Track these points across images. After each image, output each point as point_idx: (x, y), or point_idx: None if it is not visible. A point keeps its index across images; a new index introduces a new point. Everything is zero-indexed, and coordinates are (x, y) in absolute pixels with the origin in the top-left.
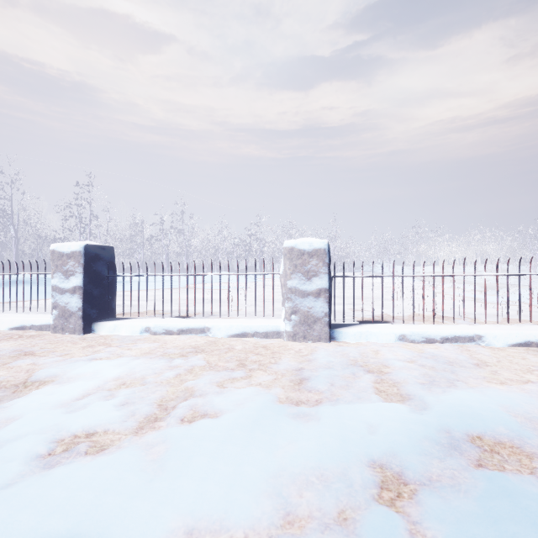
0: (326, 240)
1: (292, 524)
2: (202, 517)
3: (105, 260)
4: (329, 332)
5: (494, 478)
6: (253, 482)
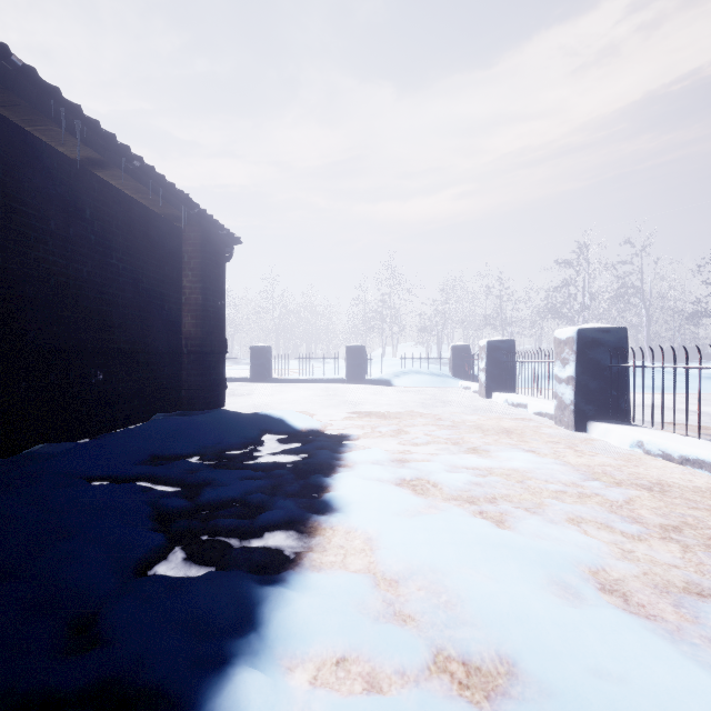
0: None
1: (390, 586)
2: (378, 539)
3: (608, 345)
4: None
5: None
6: (414, 554)
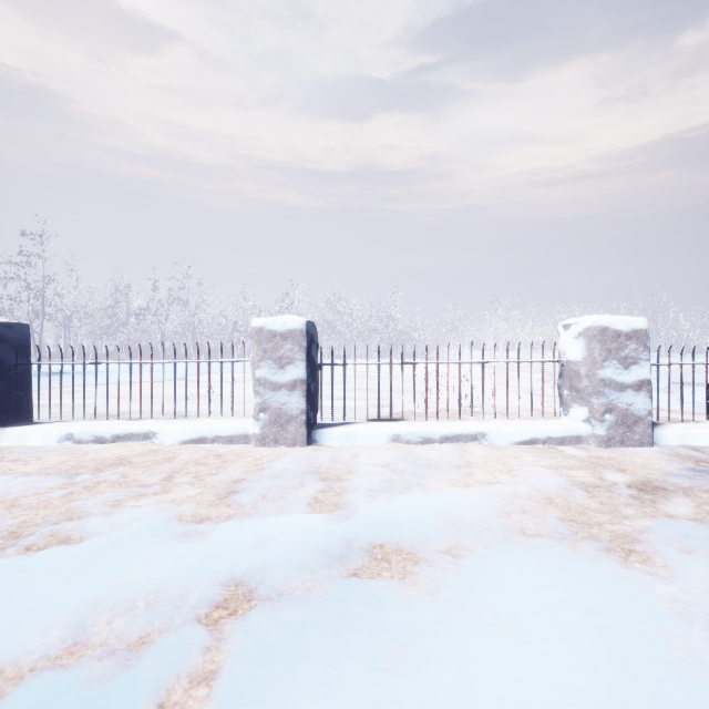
0: (304, 319)
1: (74, 654)
2: None
3: (12, 342)
4: (306, 434)
5: (348, 586)
6: (54, 612)
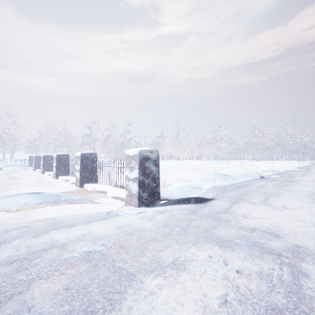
0: (56, 154)
1: None
2: None
3: (49, 158)
4: (55, 176)
5: None
6: None
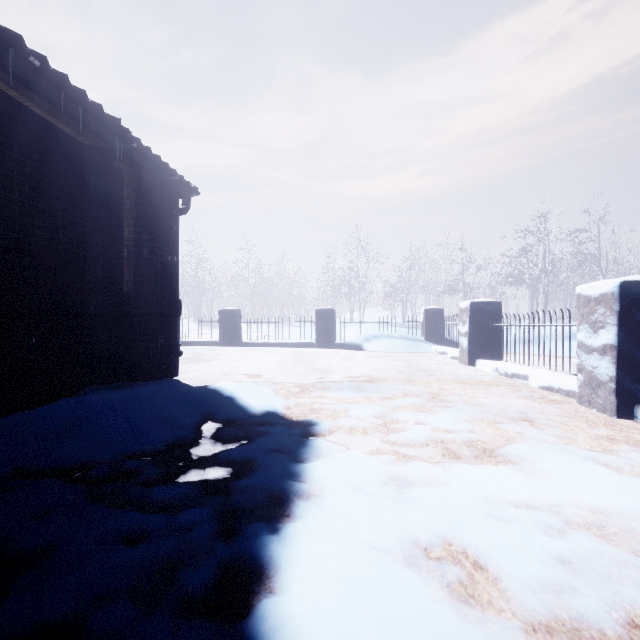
0: None
1: None
2: None
3: None
4: None
5: None
6: None
